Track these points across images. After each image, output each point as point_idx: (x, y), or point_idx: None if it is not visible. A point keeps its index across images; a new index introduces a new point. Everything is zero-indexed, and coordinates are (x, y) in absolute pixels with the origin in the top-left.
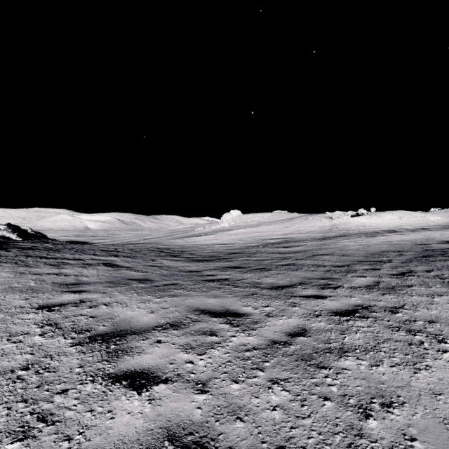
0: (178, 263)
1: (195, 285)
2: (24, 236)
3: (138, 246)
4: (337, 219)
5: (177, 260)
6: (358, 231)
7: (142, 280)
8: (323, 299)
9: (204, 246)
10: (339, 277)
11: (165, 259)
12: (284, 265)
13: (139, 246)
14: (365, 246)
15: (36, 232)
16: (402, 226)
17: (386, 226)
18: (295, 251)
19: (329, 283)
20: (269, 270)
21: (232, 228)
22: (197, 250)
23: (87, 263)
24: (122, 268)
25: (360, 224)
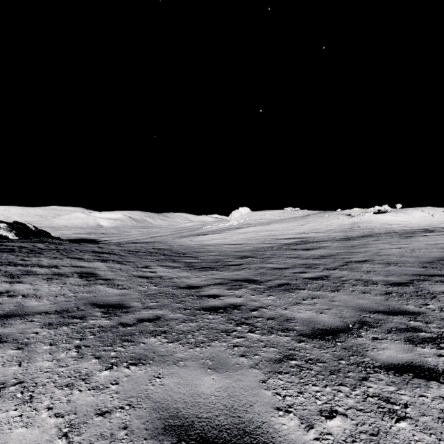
0: (175, 272)
1: (186, 324)
2: (24, 234)
3: (139, 246)
4: (357, 217)
5: (174, 267)
6: (385, 230)
7: (111, 306)
8: (440, 382)
9: (210, 247)
10: (418, 310)
11: (161, 266)
12: (314, 279)
13: (141, 246)
14: (409, 250)
15: (39, 230)
16: (436, 224)
17: (417, 224)
18: (318, 255)
19: (413, 327)
20: (296, 288)
21: (241, 226)
22: (202, 252)
23: (60, 272)
24: (99, 281)
25: (386, 222)
